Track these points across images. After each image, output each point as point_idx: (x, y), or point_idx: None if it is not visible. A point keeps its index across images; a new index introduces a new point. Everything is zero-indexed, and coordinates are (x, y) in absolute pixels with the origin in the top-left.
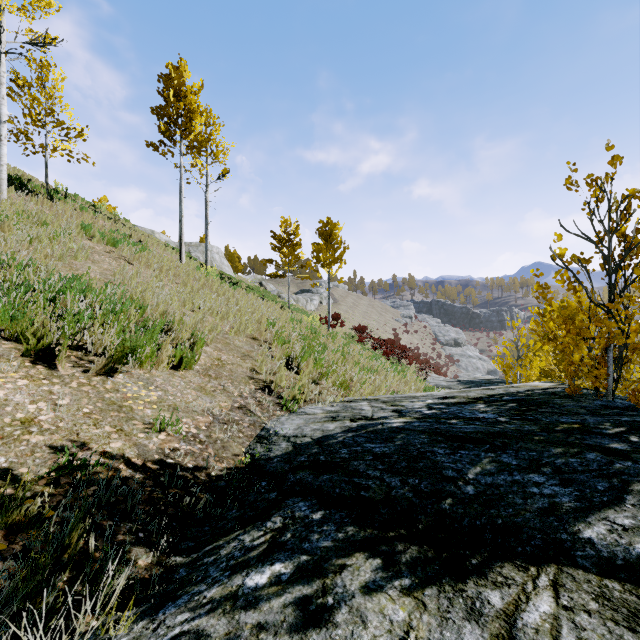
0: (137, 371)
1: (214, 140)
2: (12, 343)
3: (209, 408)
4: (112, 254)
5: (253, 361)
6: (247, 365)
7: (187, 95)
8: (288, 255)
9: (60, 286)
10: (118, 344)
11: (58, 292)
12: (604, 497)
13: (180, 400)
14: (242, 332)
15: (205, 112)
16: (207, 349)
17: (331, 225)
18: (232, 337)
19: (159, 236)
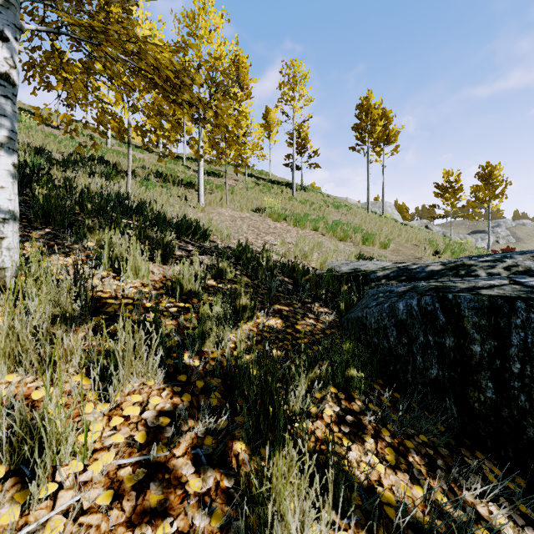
0: (367, 247)
1: (388, 129)
2: (333, 237)
3: (395, 258)
4: (338, 212)
5: (414, 251)
6: (411, 252)
7: (372, 111)
8: (449, 199)
9: (337, 222)
10: (361, 238)
11: (336, 225)
12: (530, 253)
13: (384, 255)
14: (409, 241)
15: (382, 113)
16: (391, 245)
17: (490, 168)
18: (403, 243)
19: (350, 201)
